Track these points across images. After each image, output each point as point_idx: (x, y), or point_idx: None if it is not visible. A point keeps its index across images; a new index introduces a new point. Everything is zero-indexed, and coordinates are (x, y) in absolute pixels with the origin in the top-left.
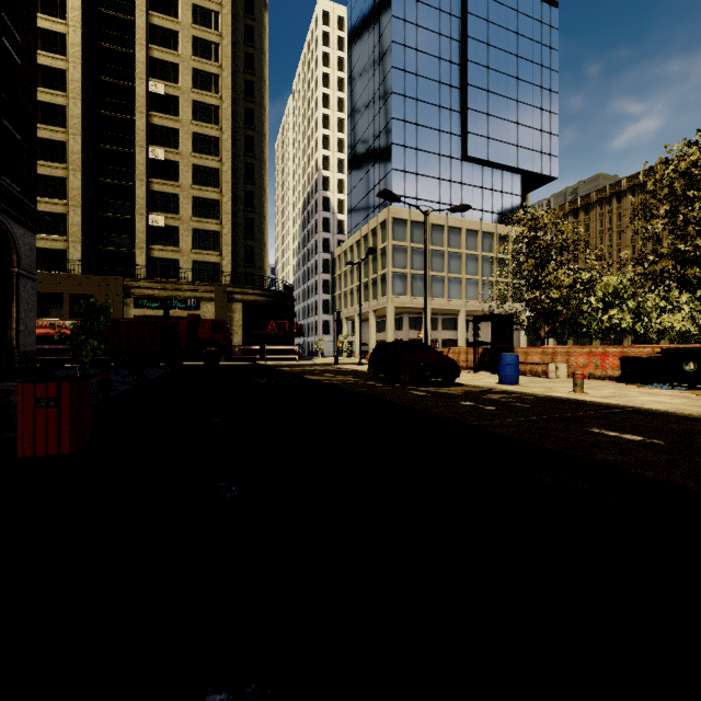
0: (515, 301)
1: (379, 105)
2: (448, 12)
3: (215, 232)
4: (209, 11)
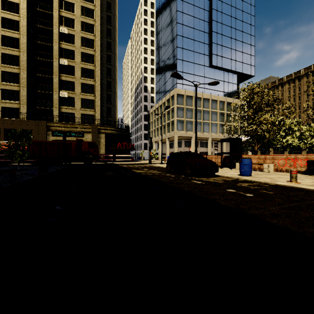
0: (234, 134)
1: (170, 41)
2: None
3: (92, 100)
4: None
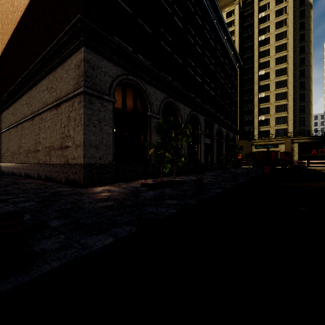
0: None
1: None
2: None
3: (284, 116)
4: (282, 32)
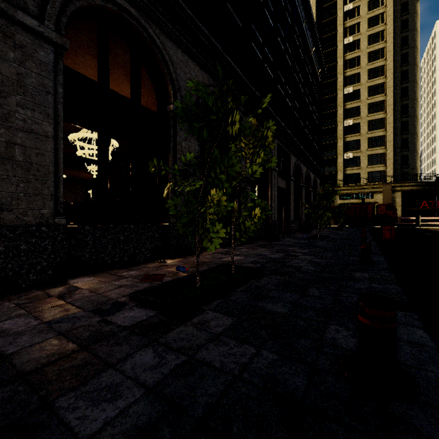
0: None
1: None
2: None
3: (381, 154)
4: (377, 33)
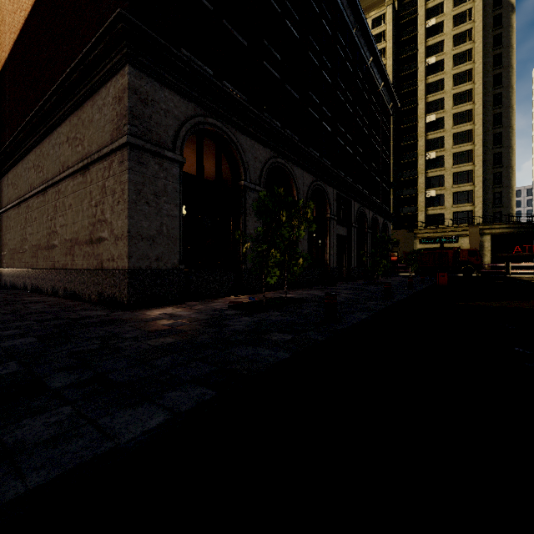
0: None
1: None
2: None
3: (468, 191)
4: (464, 52)
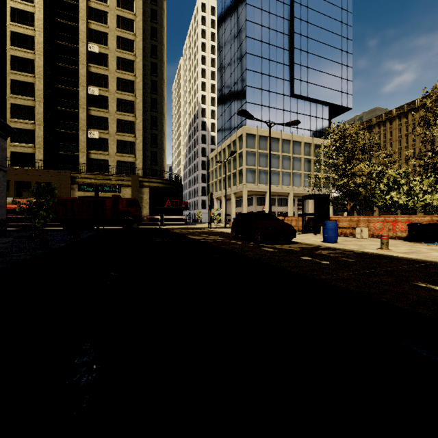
0: (325, 187)
1: (237, 61)
2: (282, 1)
3: (131, 142)
4: None
